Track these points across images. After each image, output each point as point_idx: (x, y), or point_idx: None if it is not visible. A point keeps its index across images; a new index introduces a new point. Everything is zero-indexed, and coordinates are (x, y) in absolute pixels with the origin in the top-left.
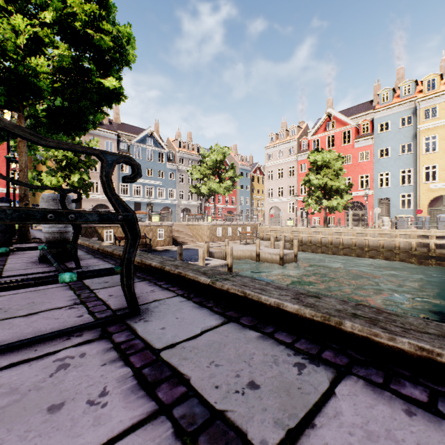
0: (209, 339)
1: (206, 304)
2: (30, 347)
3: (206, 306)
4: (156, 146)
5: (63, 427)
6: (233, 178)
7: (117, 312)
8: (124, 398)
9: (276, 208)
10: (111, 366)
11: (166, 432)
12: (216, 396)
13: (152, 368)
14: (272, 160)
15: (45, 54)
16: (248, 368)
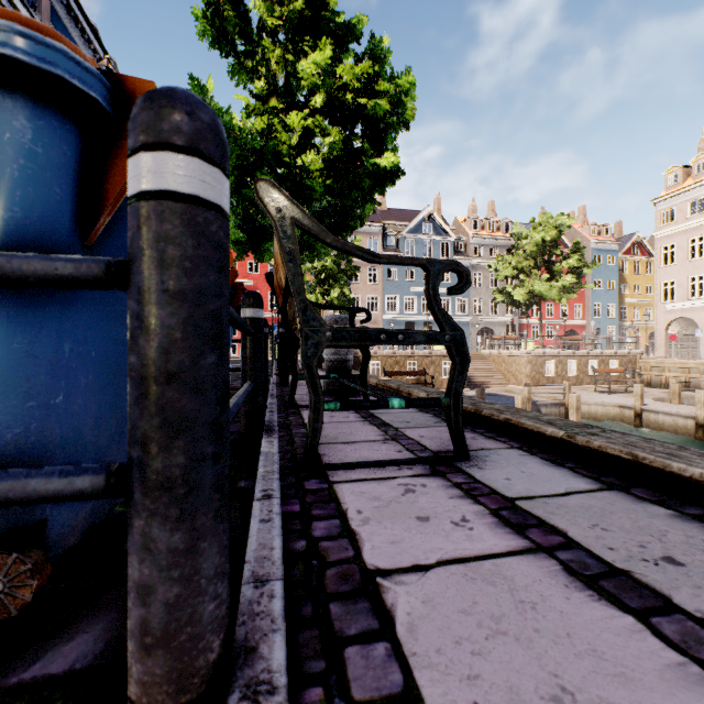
0: (582, 502)
1: (562, 463)
2: (368, 469)
3: (564, 465)
4: (436, 234)
5: (439, 534)
6: (579, 269)
7: (438, 454)
8: (489, 528)
9: (684, 321)
10: (460, 500)
11: (553, 566)
12: (612, 556)
13: (511, 513)
14: (673, 224)
15: (313, 147)
16: (659, 543)
